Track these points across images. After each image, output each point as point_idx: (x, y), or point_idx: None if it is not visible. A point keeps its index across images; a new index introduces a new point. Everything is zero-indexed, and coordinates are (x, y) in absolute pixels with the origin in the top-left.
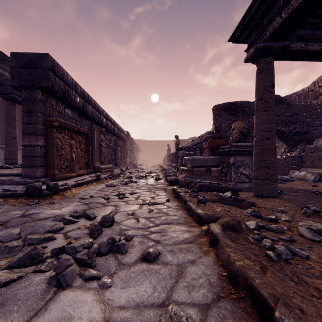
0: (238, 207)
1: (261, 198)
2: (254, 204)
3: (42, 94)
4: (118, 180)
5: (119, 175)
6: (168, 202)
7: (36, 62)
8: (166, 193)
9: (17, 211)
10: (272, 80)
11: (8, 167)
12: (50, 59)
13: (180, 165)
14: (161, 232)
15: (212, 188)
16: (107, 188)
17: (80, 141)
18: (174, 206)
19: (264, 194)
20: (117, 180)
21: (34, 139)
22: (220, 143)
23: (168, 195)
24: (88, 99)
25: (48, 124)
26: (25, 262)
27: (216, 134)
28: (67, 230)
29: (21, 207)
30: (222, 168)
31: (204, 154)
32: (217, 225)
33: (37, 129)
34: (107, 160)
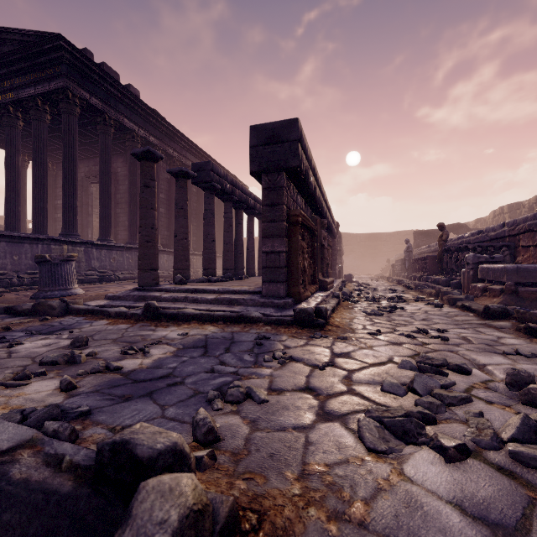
0: None
1: None
2: None
3: (285, 178)
4: (365, 304)
5: (351, 295)
6: None
7: (282, 133)
8: (509, 335)
9: (316, 347)
10: None
11: (217, 281)
12: (299, 125)
13: (471, 279)
14: None
15: None
16: (376, 318)
17: (308, 241)
18: None
19: None
20: (361, 303)
21: (279, 243)
22: None
23: (524, 339)
24: (316, 177)
25: (291, 220)
26: (531, 436)
27: None
28: (459, 388)
29: (307, 340)
30: None
31: (521, 258)
32: None
33: (283, 228)
34: None
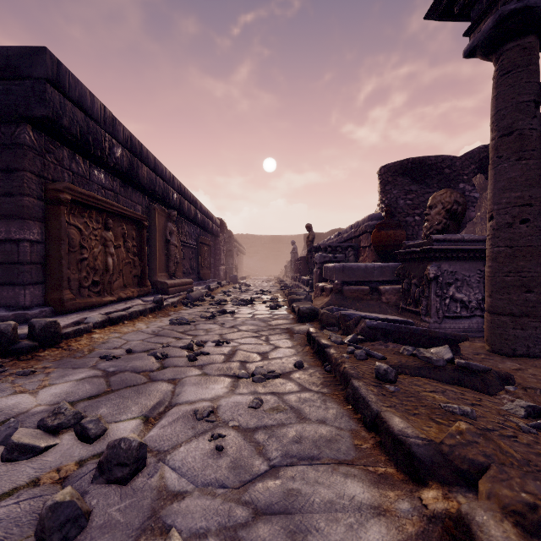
0: (477, 389)
1: (511, 359)
2: (511, 379)
3: (35, 134)
4: (199, 309)
5: (203, 298)
6: (299, 369)
7: (22, 65)
8: (294, 342)
9: None
10: (536, 89)
11: None
12: (51, 59)
13: (318, 279)
14: (288, 514)
15: (397, 334)
16: (171, 329)
17: (124, 233)
18: (317, 385)
19: (518, 349)
20: (197, 308)
21: (18, 227)
22: (397, 236)
23: (299, 348)
24: (142, 154)
25: (50, 196)
26: None
27: (387, 220)
28: None
29: None
30: (408, 286)
31: (361, 258)
32: (498, 519)
33: (24, 205)
34: (183, 269)
